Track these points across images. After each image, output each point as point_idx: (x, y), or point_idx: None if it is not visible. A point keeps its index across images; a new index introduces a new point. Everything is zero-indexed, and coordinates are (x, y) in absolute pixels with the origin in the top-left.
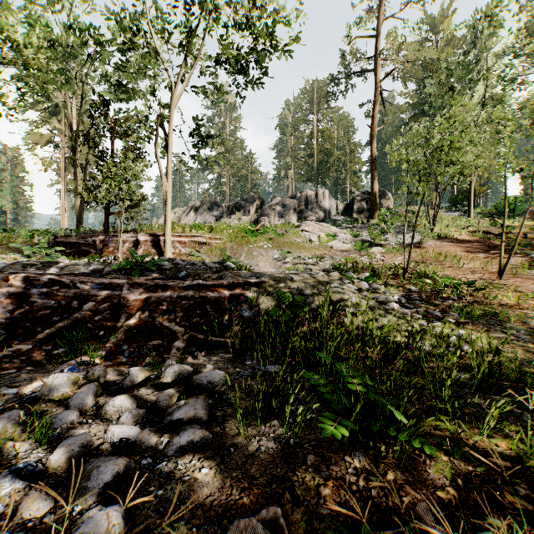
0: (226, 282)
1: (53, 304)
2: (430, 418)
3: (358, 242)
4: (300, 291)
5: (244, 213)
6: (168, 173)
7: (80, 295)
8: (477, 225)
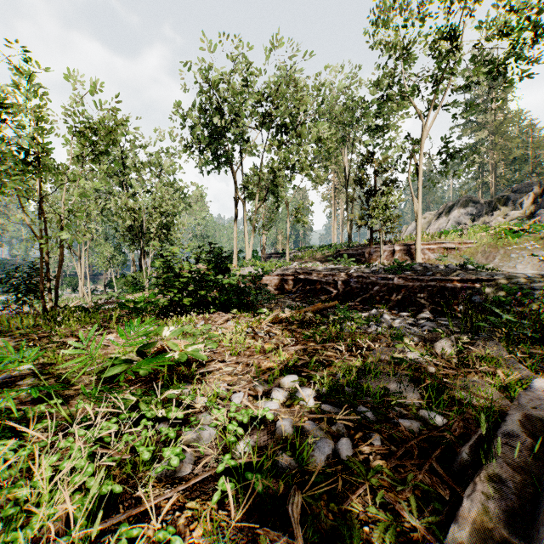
0: (460, 278)
1: (360, 287)
2: (537, 327)
3: None
4: (530, 286)
5: (513, 206)
6: (418, 195)
7: (372, 283)
8: None
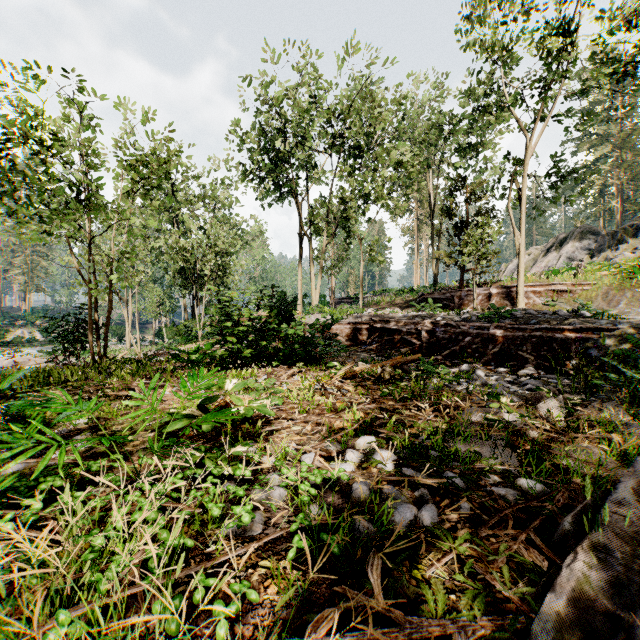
0: (573, 327)
1: (448, 337)
2: None
3: None
4: None
5: None
6: (521, 227)
7: (462, 333)
8: None
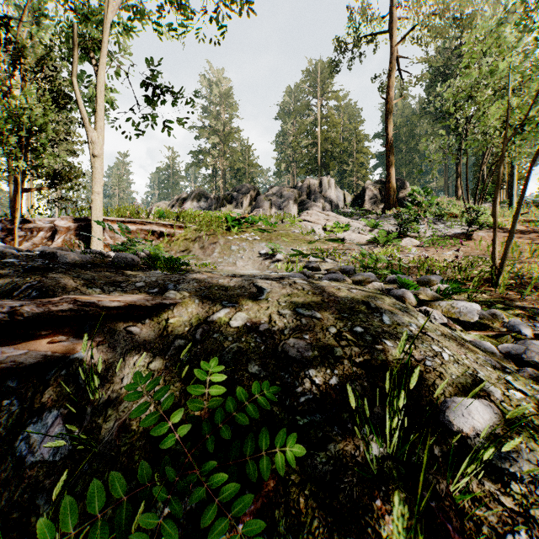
0: None
1: None
2: None
3: (381, 231)
4: (276, 342)
5: (237, 205)
6: (98, 124)
7: None
8: (526, 215)
